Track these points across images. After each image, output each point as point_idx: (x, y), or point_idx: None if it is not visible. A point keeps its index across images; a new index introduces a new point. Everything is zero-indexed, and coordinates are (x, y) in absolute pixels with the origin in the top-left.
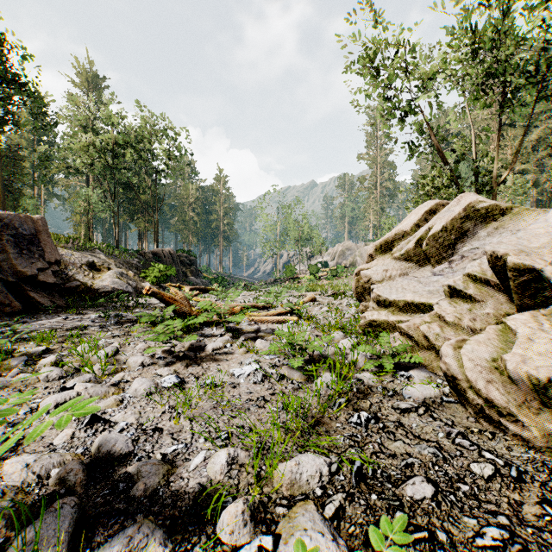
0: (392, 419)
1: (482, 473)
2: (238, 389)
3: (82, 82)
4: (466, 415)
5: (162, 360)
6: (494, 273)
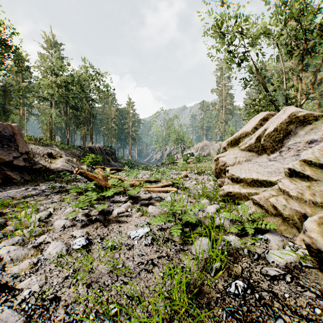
0: (264, 287)
1: None
2: (132, 251)
3: (48, 46)
4: None
5: (80, 223)
6: None
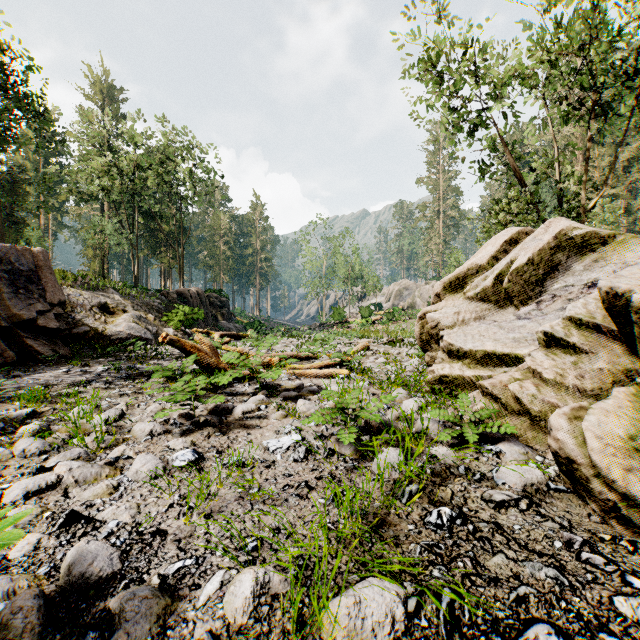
0: (485, 517)
1: (635, 615)
2: (273, 469)
3: (96, 94)
4: (585, 511)
5: (177, 428)
6: (609, 316)
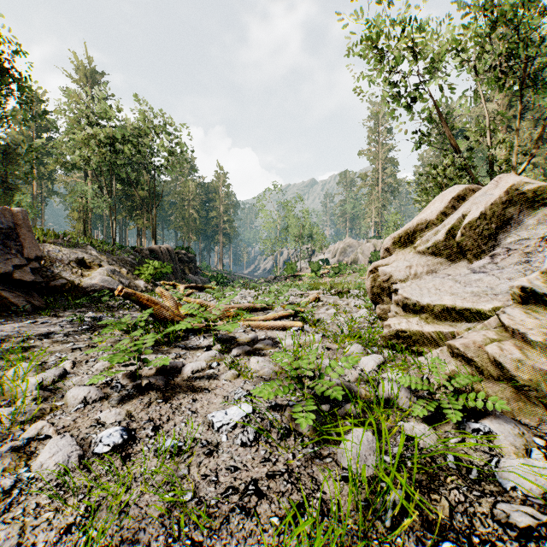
0: None
1: None
2: (215, 458)
3: (80, 77)
4: None
5: (117, 392)
6: None
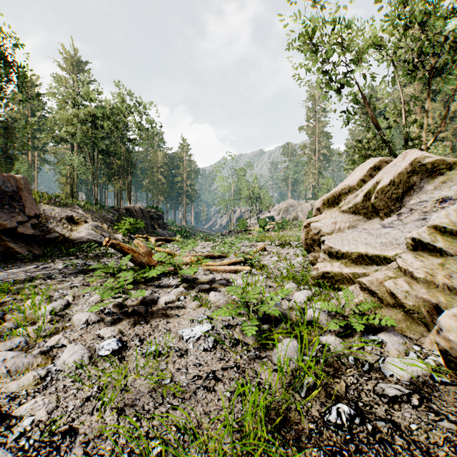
0: (380, 414)
1: None
2: (185, 359)
3: (68, 66)
4: None
5: (110, 317)
6: None
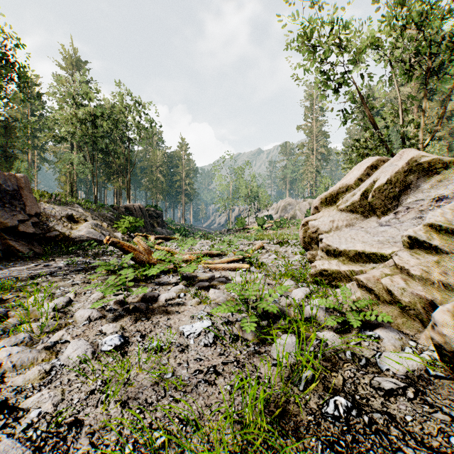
0: (376, 406)
1: None
2: (186, 354)
3: (67, 65)
4: None
5: (112, 313)
6: None
